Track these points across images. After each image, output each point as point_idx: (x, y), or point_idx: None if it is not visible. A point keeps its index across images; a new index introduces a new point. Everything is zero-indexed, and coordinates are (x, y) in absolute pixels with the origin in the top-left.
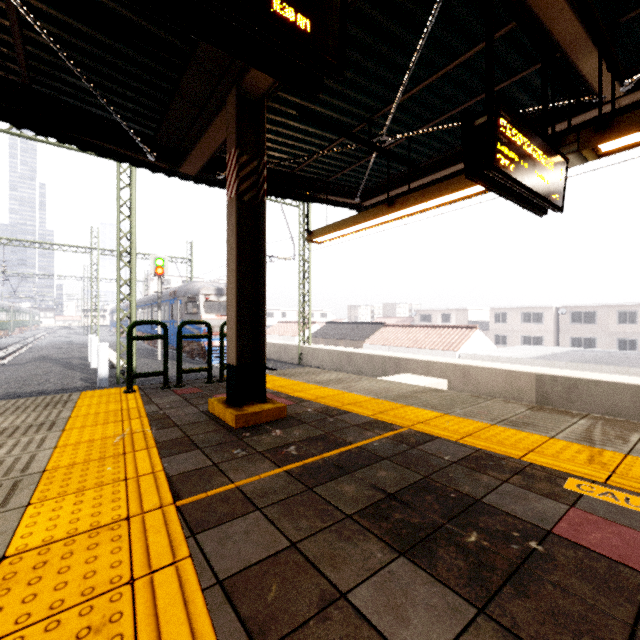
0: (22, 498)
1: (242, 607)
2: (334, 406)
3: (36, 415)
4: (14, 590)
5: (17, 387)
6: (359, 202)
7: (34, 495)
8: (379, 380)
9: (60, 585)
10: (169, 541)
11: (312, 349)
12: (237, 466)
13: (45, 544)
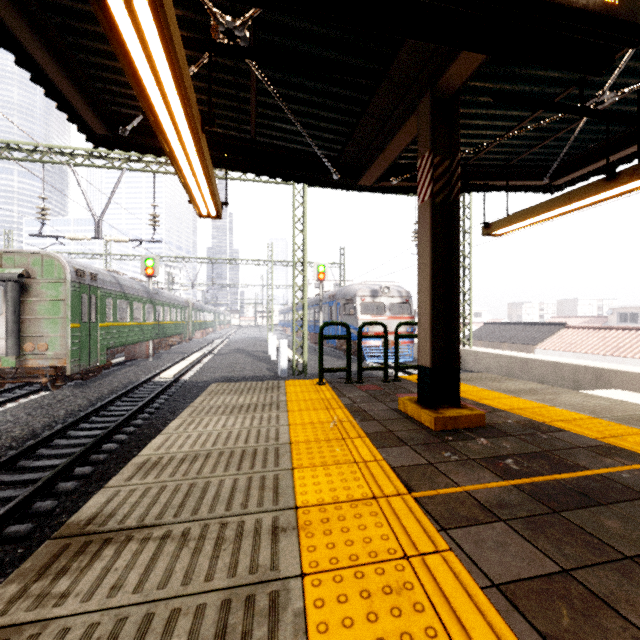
0: (286, 462)
1: (535, 621)
2: (540, 420)
3: (263, 396)
4: (316, 535)
5: (227, 372)
6: (548, 182)
7: (293, 461)
8: (589, 395)
9: (348, 542)
10: (422, 529)
11: (474, 352)
12: (455, 470)
13: (320, 504)
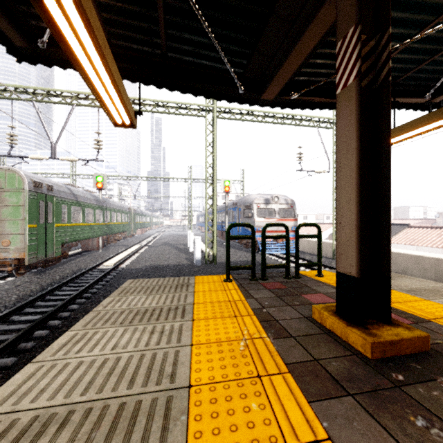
0: None
1: None
2: None
3: (171, 297)
4: None
5: (155, 261)
6: (428, 99)
7: (188, 441)
8: None
9: None
10: None
11: None
12: None
13: None
